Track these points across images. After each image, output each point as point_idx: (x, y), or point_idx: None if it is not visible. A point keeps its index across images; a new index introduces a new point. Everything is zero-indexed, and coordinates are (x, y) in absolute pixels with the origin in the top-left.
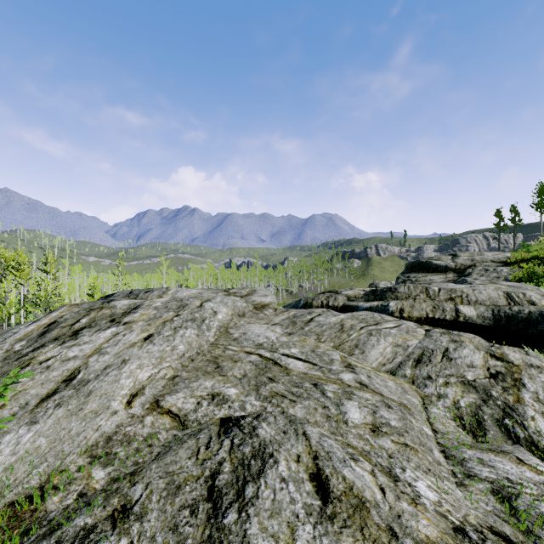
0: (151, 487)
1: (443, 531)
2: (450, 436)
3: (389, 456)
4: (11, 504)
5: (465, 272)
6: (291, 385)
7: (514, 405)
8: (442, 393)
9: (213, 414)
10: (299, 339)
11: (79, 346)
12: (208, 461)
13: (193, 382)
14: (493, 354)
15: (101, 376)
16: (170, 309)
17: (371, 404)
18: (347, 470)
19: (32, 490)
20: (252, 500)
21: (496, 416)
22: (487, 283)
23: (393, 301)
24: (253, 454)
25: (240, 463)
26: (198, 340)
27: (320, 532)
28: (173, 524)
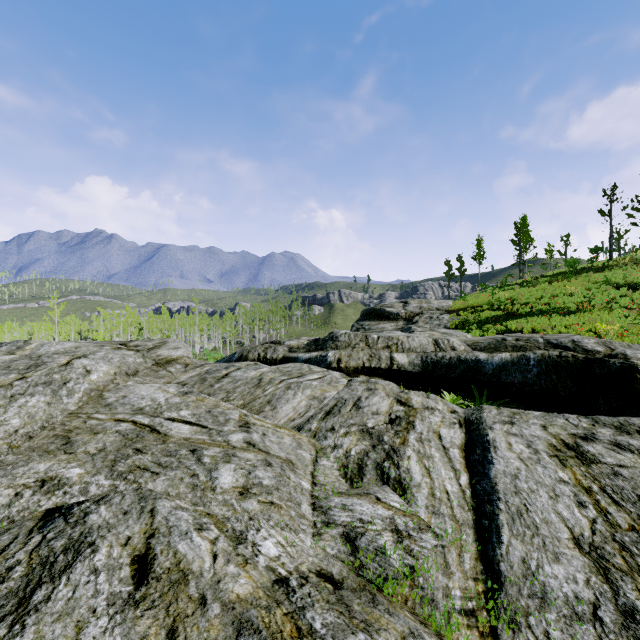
0: None
1: (259, 586)
2: (328, 486)
3: (250, 519)
4: None
5: (414, 320)
6: (162, 455)
7: (398, 448)
8: (338, 444)
9: (38, 505)
10: (196, 399)
11: None
12: None
13: (20, 467)
14: (400, 399)
15: None
16: (13, 370)
17: (250, 464)
18: (184, 543)
19: None
20: (39, 605)
21: (379, 460)
22: (427, 330)
23: (332, 351)
24: (66, 547)
25: (42, 562)
26: (48, 410)
27: (116, 622)
28: None
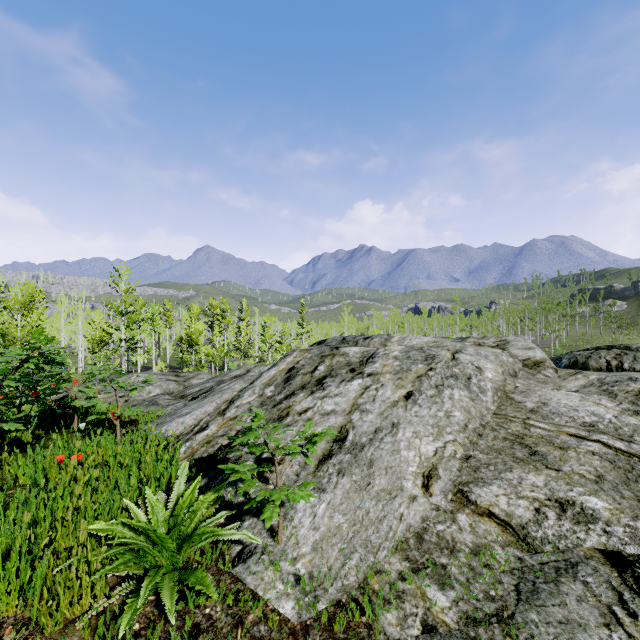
0: None
1: None
2: None
3: None
4: (336, 604)
5: None
6: None
7: None
8: None
9: (576, 537)
10: None
11: (331, 398)
12: None
13: (504, 471)
14: None
15: (375, 442)
16: (416, 361)
17: None
18: None
19: (352, 591)
20: None
21: None
22: None
23: None
24: None
25: None
26: (475, 406)
27: None
28: None
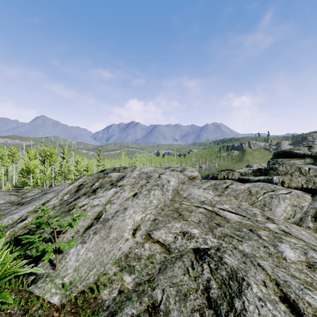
0: (166, 292)
1: None
2: None
3: None
4: (81, 292)
5: None
6: (233, 229)
7: None
8: None
9: (186, 245)
10: (227, 199)
11: (98, 198)
12: (198, 278)
13: (167, 223)
14: None
15: (115, 217)
16: (142, 178)
17: (299, 247)
18: (308, 297)
19: (91, 285)
20: (242, 312)
21: None
22: None
23: (275, 176)
24: (229, 277)
25: (222, 282)
26: (163, 197)
27: None
28: None
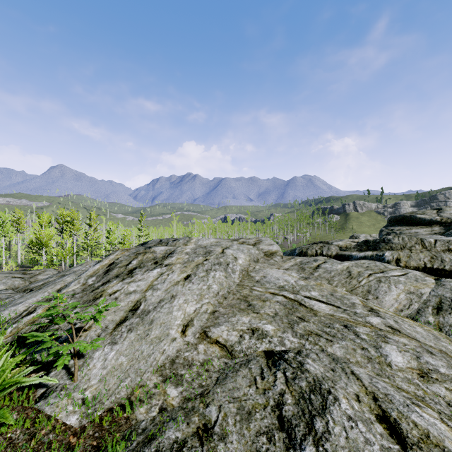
0: (224, 410)
1: None
2: None
3: (448, 404)
4: (109, 410)
5: None
6: (322, 325)
7: None
8: None
9: (256, 347)
10: (316, 283)
11: (135, 282)
12: (269, 391)
13: (231, 317)
14: None
15: (158, 308)
16: (199, 255)
17: (410, 348)
18: (414, 415)
19: (122, 400)
20: (325, 435)
21: None
22: None
23: (387, 251)
24: (310, 389)
25: (301, 396)
26: (227, 281)
27: None
28: (255, 449)
